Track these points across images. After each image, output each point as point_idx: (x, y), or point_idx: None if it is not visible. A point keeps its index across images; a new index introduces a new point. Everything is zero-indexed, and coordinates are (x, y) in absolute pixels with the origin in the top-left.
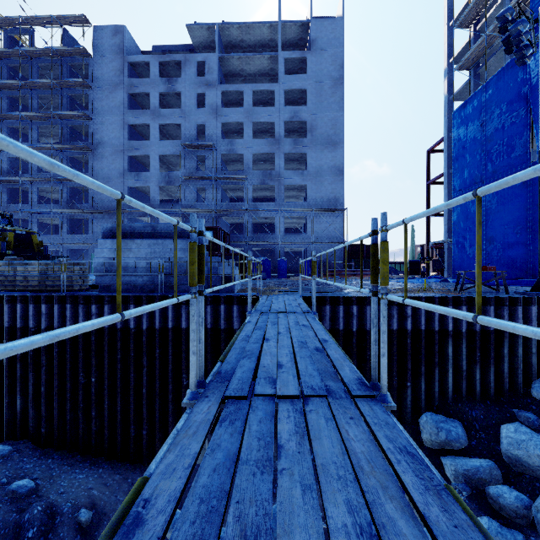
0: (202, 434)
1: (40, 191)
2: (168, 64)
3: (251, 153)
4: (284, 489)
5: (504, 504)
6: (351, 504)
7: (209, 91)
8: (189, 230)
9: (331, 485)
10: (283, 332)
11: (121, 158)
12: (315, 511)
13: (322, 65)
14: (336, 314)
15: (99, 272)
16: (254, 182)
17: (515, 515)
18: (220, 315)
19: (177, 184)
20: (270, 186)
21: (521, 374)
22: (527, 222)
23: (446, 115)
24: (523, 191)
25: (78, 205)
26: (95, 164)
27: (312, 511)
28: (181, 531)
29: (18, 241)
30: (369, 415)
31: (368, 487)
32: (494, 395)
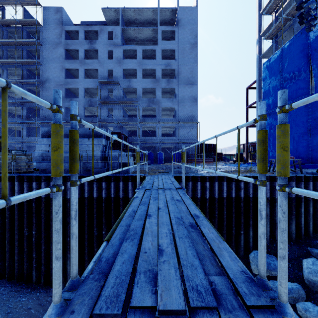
0: None
1: (9, 109)
2: (90, 32)
3: (141, 88)
4: None
5: (310, 316)
6: None
7: (116, 49)
8: (47, 107)
9: None
10: (162, 208)
11: (61, 89)
12: None
13: (184, 35)
14: (195, 187)
15: (39, 160)
16: (143, 105)
17: None
18: (120, 189)
19: (96, 106)
20: (153, 108)
21: (312, 224)
22: (308, 130)
23: (258, 66)
24: (305, 111)
25: (33, 118)
26: (44, 92)
27: None
28: None
29: None
30: None
31: None
32: (295, 238)
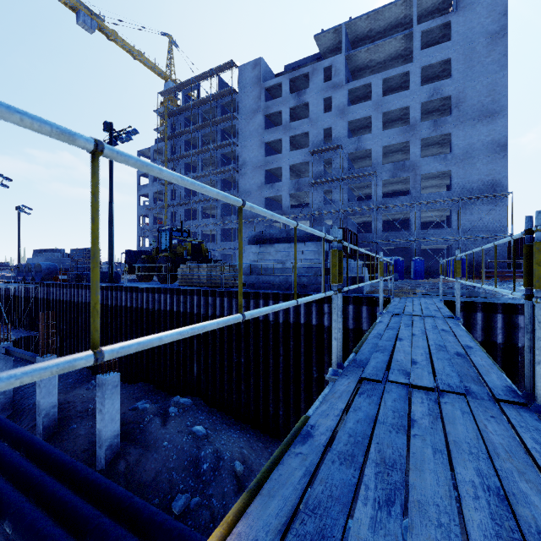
0: (345, 398)
1: (203, 209)
2: (297, 79)
3: (380, 147)
4: (416, 446)
5: None
6: (480, 472)
7: (336, 93)
8: (332, 240)
9: (461, 455)
10: (417, 334)
11: (259, 173)
12: (444, 466)
13: (473, 22)
14: (491, 323)
15: (247, 272)
16: (384, 177)
17: None
18: (349, 315)
19: (305, 189)
20: (403, 178)
21: None
22: None
23: None
24: None
25: (228, 217)
26: (240, 181)
27: (441, 465)
28: (338, 446)
29: (194, 249)
30: (516, 419)
31: (502, 467)
32: None
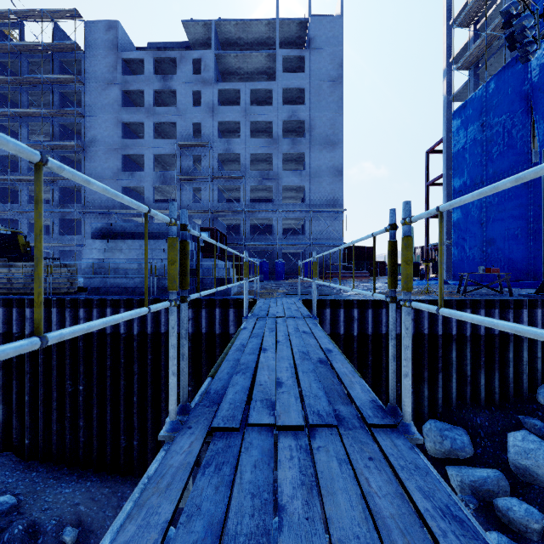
0: (178, 487)
1: (31, 190)
2: (163, 61)
3: (248, 153)
4: None
5: (514, 517)
6: None
7: (205, 89)
8: (167, 222)
9: None
10: (282, 341)
11: (115, 157)
12: None
13: (321, 64)
14: (336, 317)
15: (88, 274)
16: (251, 182)
17: (525, 529)
18: (215, 320)
19: (173, 184)
20: (268, 186)
21: (527, 379)
22: (528, 223)
23: (446, 115)
24: (524, 192)
25: (70, 205)
26: (88, 162)
27: None
28: None
29: (3, 242)
30: (393, 454)
31: None
32: (499, 401)
